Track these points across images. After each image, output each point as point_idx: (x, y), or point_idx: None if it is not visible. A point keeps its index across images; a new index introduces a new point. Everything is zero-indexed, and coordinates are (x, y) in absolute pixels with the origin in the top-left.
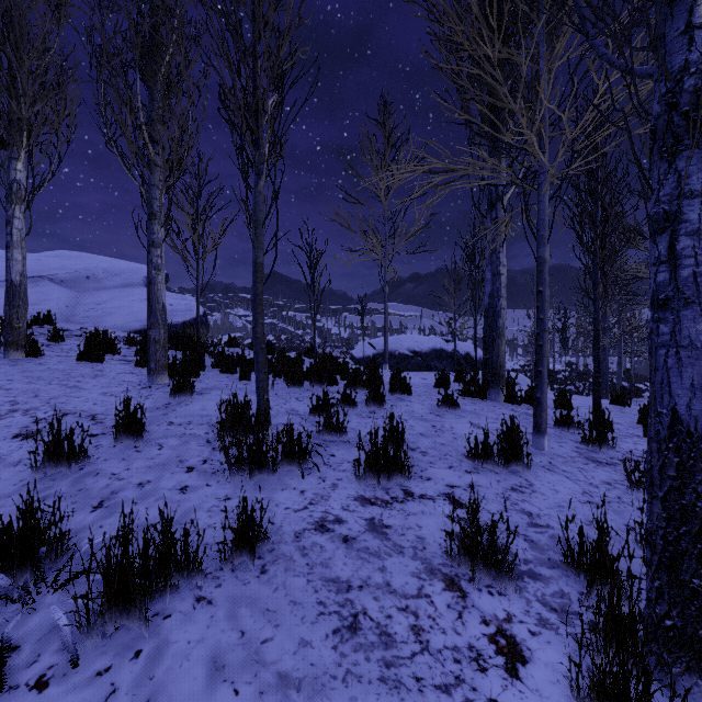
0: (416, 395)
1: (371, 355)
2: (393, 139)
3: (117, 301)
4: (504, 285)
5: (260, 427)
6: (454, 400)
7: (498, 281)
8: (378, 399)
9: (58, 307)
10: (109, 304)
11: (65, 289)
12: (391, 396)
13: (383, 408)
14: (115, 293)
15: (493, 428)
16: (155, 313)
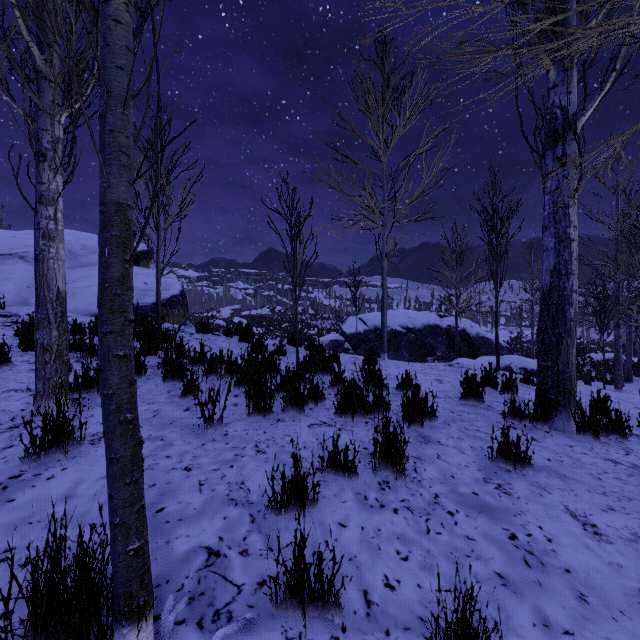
0: (442, 422)
1: (362, 332)
2: (393, 82)
3: (87, 279)
4: (575, 256)
5: (116, 625)
6: (521, 452)
7: (567, 250)
8: (395, 460)
9: (16, 288)
10: (76, 283)
11: (32, 267)
12: (406, 430)
13: (404, 480)
14: (88, 271)
15: (623, 532)
16: (43, 305)
